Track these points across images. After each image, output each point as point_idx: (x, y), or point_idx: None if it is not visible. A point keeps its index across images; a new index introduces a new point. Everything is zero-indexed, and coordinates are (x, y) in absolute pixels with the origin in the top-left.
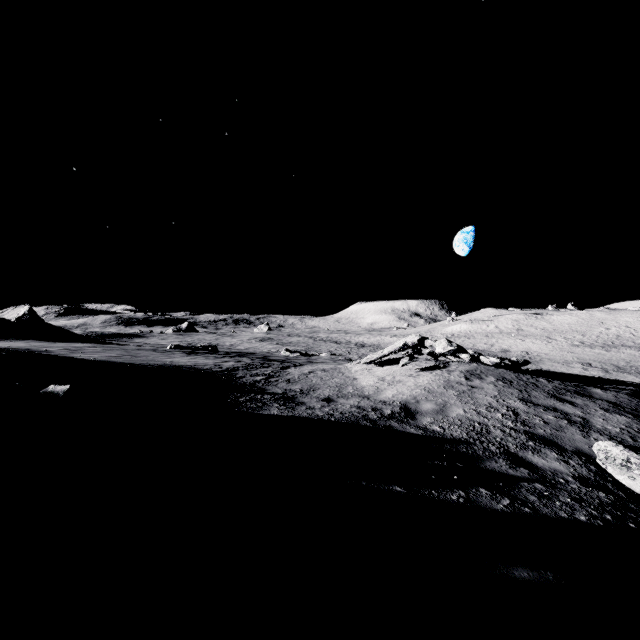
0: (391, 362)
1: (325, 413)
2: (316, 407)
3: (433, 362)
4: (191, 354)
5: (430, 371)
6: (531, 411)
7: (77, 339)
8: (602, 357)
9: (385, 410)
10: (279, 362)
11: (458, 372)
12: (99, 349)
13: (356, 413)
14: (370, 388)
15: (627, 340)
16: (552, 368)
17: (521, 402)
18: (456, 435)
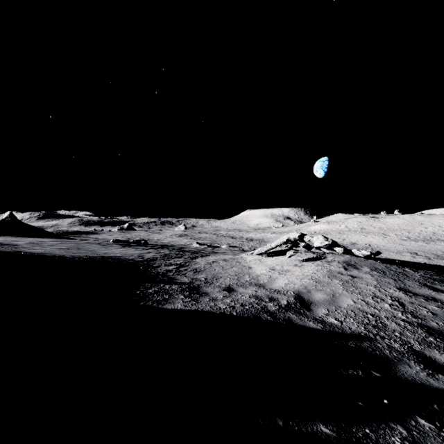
0: (277, 253)
1: (227, 305)
2: (218, 298)
3: (311, 254)
4: (125, 246)
5: (311, 261)
6: (414, 301)
7: (44, 235)
8: (424, 248)
9: (281, 300)
10: (190, 253)
11: (336, 263)
12: (57, 243)
13: (255, 304)
14: (264, 277)
15: (441, 236)
16: (389, 256)
17: (401, 292)
18: (354, 329)
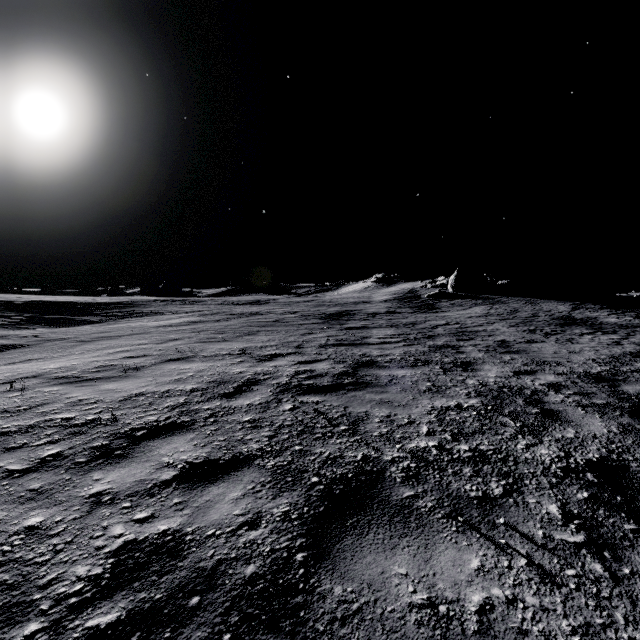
0: None
1: None
2: None
3: None
4: None
5: None
6: None
7: None
8: None
9: None
10: None
11: None
12: None
13: None
14: None
15: None
16: None
17: None
18: None
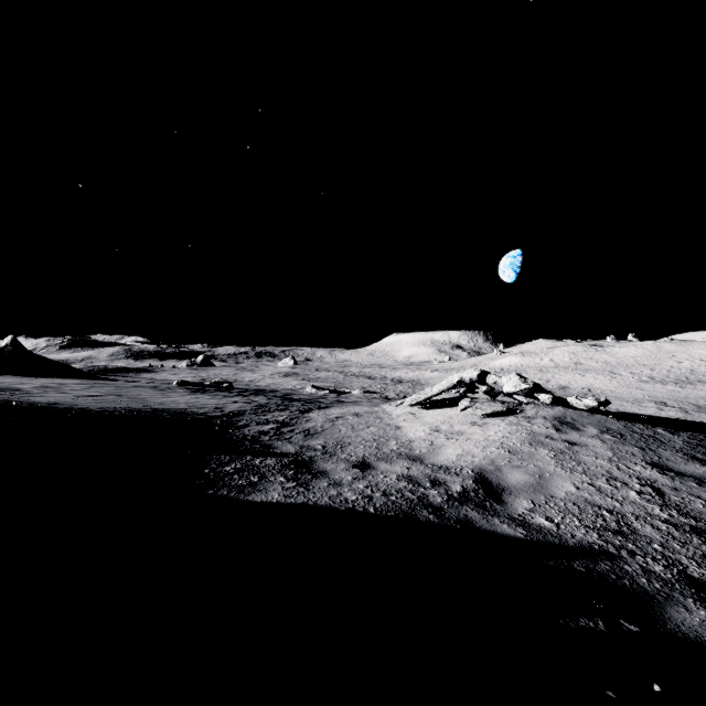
0: (442, 403)
1: (358, 495)
2: (344, 481)
3: (499, 404)
4: (196, 392)
5: (500, 417)
6: (679, 486)
7: (67, 374)
8: (677, 395)
9: (452, 485)
10: (300, 403)
11: (541, 420)
12: (85, 386)
13: (408, 493)
14: (421, 443)
15: (703, 375)
16: (621, 408)
17: (655, 469)
18: (581, 537)
